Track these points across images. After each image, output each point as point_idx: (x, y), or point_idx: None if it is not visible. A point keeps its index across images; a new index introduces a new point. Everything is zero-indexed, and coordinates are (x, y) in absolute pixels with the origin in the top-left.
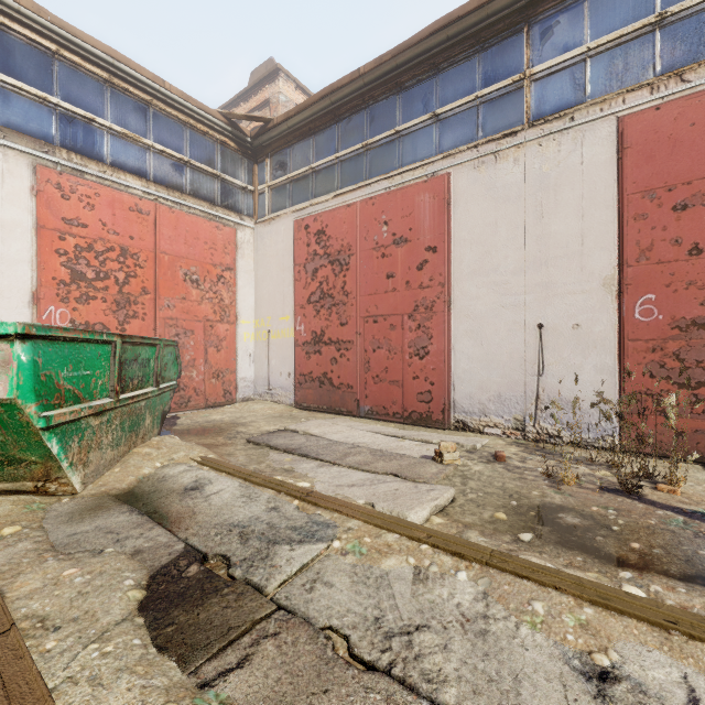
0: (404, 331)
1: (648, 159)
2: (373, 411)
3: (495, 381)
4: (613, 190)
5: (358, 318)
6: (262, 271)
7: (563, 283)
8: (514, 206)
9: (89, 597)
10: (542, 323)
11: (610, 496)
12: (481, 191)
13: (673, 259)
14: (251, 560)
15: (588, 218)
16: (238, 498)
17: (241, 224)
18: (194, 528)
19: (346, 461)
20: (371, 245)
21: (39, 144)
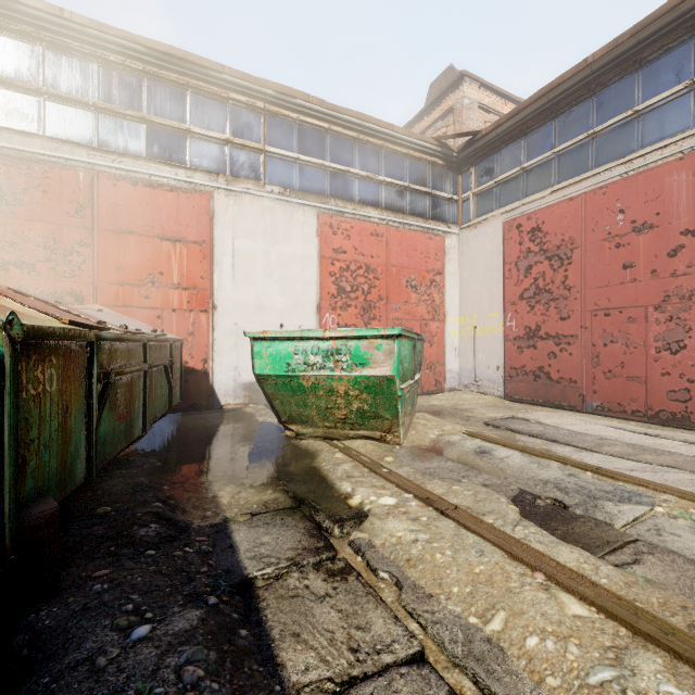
0: (648, 323)
1: None
2: (604, 407)
3: None
4: None
5: (583, 312)
6: (467, 272)
7: None
8: None
9: (485, 503)
10: None
11: None
12: None
13: None
14: (583, 505)
15: None
16: (530, 463)
17: (448, 232)
18: (511, 478)
19: (604, 449)
20: (601, 236)
21: (320, 199)
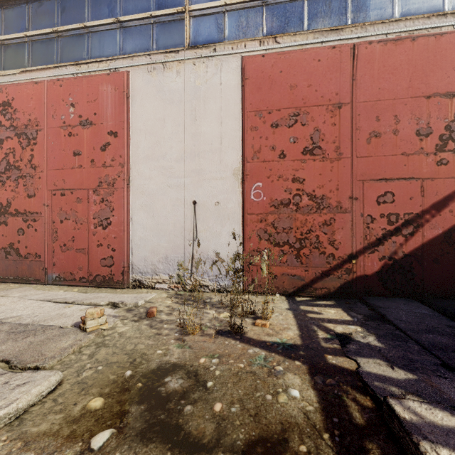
0: (90, 203)
1: (258, 89)
2: (61, 277)
3: (163, 246)
4: (239, 107)
5: (46, 191)
6: None
7: (209, 171)
8: (177, 108)
9: None
10: (196, 200)
11: (222, 340)
12: (153, 91)
13: (271, 159)
14: None
15: (225, 125)
16: None
17: None
18: None
19: None
20: (59, 123)
21: None
